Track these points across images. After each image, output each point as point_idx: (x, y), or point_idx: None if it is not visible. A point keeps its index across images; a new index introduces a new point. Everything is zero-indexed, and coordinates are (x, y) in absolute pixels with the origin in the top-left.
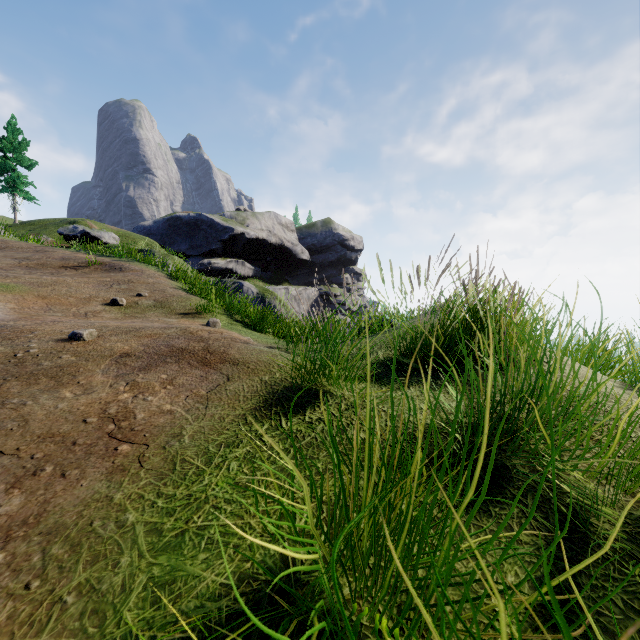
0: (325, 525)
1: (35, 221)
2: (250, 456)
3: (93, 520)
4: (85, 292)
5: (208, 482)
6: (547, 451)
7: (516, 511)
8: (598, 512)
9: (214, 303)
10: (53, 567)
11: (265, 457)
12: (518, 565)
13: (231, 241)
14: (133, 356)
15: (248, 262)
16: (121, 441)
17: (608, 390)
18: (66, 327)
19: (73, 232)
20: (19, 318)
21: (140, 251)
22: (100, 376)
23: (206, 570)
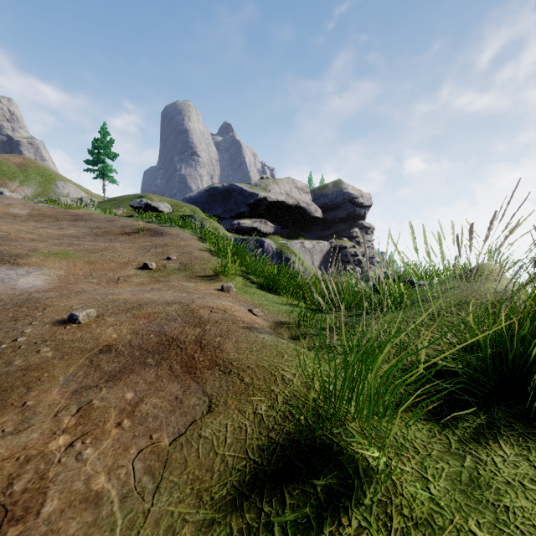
0: None
1: (117, 198)
2: None
3: None
4: (126, 257)
5: None
6: None
7: None
8: None
9: (230, 266)
10: None
11: None
12: None
13: (256, 204)
14: (113, 351)
15: (270, 221)
16: None
17: None
18: (80, 301)
19: (139, 204)
20: (54, 288)
21: (185, 216)
22: (56, 391)
23: None
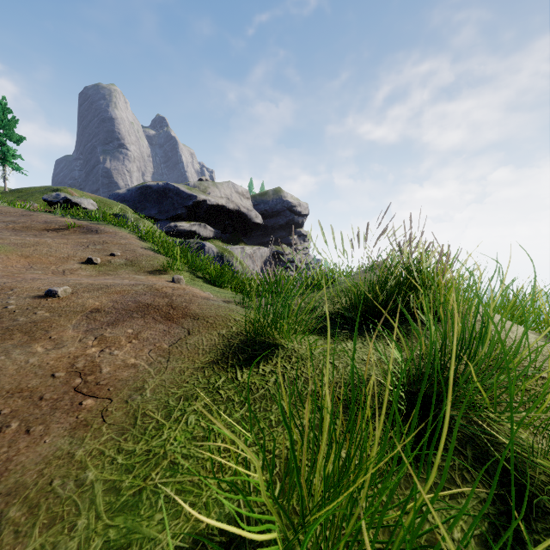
0: (278, 480)
1: (23, 189)
2: (207, 409)
3: (53, 479)
4: (64, 252)
5: (167, 436)
6: (483, 404)
7: (457, 463)
8: (535, 465)
9: (178, 262)
10: (9, 532)
11: (221, 410)
12: (463, 520)
13: (194, 207)
14: (103, 311)
15: (209, 225)
16: (86, 395)
17: (531, 342)
18: (43, 284)
19: (56, 199)
20: (2, 276)
21: (115, 215)
22: (71, 331)
23: (162, 531)
